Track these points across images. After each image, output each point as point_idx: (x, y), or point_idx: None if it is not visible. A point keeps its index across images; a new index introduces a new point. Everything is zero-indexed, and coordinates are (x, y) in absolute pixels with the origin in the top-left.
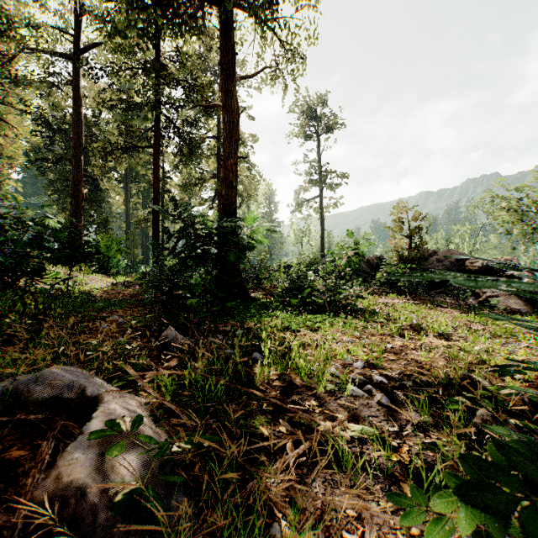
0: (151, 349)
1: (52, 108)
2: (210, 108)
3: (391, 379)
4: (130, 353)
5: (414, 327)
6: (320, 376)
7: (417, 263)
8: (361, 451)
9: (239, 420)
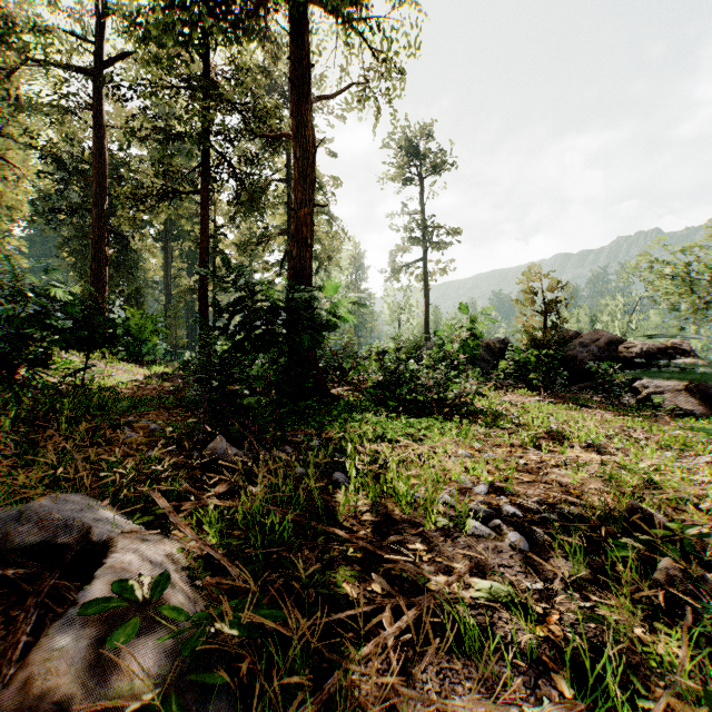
0: (193, 467)
1: (66, 141)
2: (277, 141)
3: (527, 510)
4: (163, 473)
5: (554, 435)
6: (429, 507)
7: (554, 348)
8: (490, 622)
9: (314, 574)
